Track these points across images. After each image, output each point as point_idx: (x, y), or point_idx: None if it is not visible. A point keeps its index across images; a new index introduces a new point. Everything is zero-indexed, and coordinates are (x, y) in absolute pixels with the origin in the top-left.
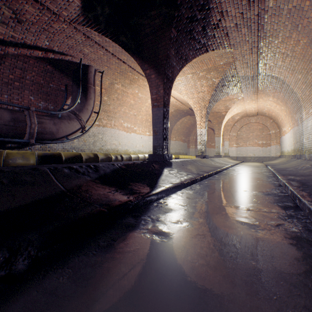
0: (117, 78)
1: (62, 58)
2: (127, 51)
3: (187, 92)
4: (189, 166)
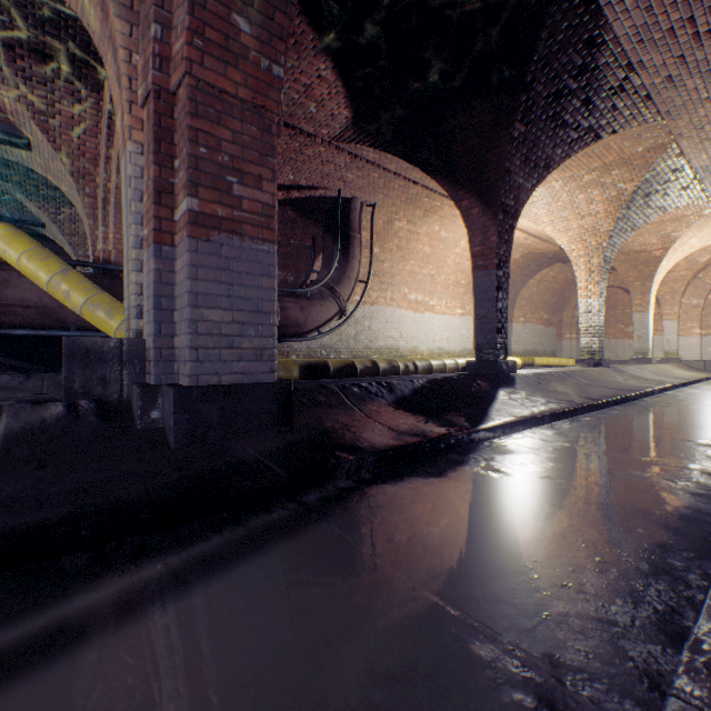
0: (399, 210)
1: (311, 194)
2: (425, 171)
3: (552, 218)
4: (553, 386)
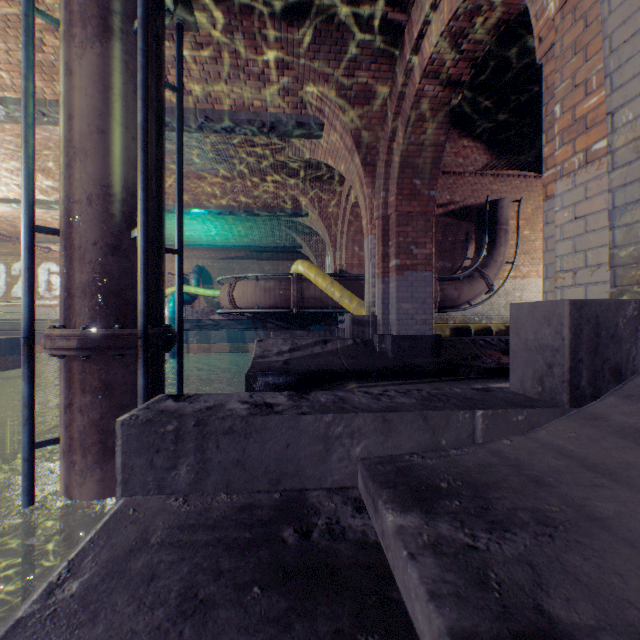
0: None
1: (463, 205)
2: None
3: None
4: None
